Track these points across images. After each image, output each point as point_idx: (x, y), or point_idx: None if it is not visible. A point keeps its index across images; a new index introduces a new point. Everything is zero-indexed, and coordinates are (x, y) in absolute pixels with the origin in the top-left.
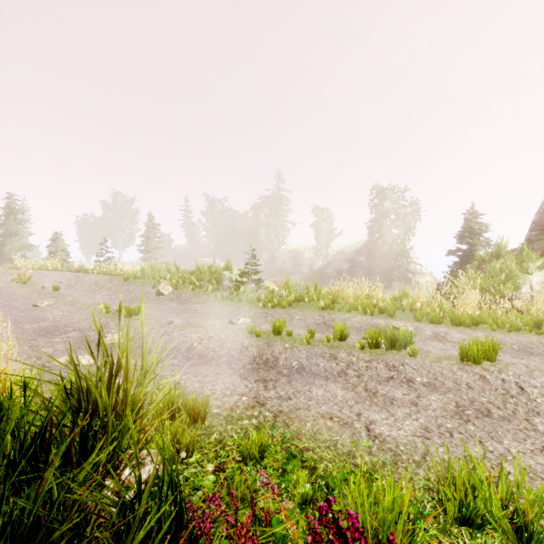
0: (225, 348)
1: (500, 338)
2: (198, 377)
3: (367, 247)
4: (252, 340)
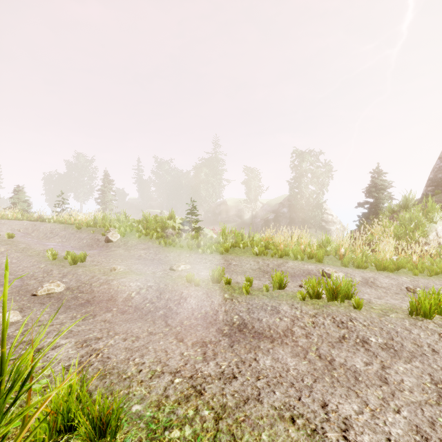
0: (163, 299)
1: (425, 283)
2: (127, 341)
3: (289, 201)
4: (191, 290)
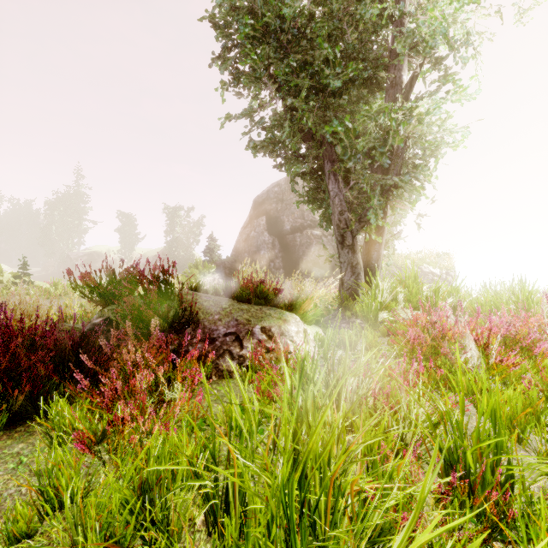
0: None
1: None
2: None
3: (163, 254)
4: None
